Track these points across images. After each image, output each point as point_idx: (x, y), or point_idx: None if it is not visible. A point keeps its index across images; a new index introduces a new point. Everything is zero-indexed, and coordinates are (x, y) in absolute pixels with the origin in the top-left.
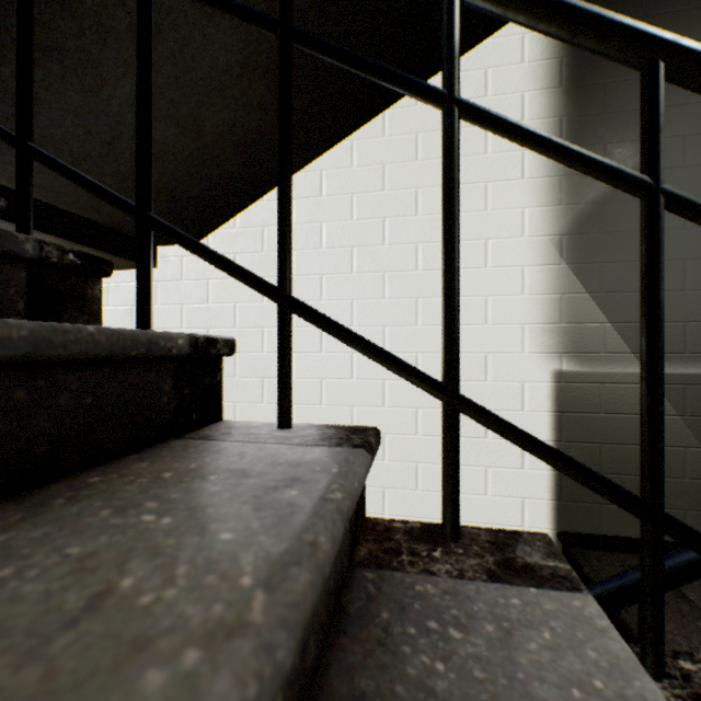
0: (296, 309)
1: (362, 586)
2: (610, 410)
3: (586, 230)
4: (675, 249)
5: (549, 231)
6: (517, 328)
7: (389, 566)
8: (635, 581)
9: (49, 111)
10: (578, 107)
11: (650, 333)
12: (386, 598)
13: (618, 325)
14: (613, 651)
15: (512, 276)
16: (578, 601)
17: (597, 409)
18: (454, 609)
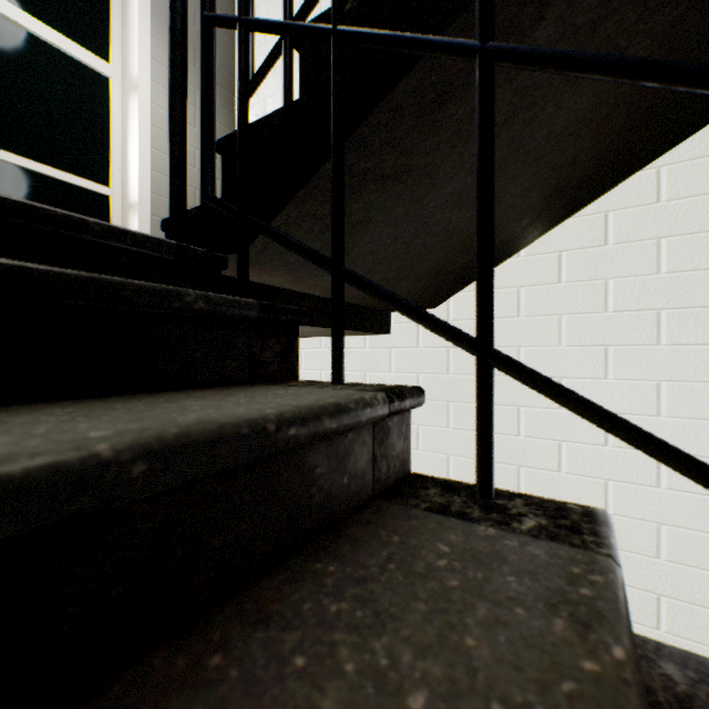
0: None
1: None
2: None
3: None
4: None
5: None
6: None
7: None
8: None
9: (373, 230)
10: None
11: None
12: None
13: None
14: None
15: None
16: None
17: None
18: None
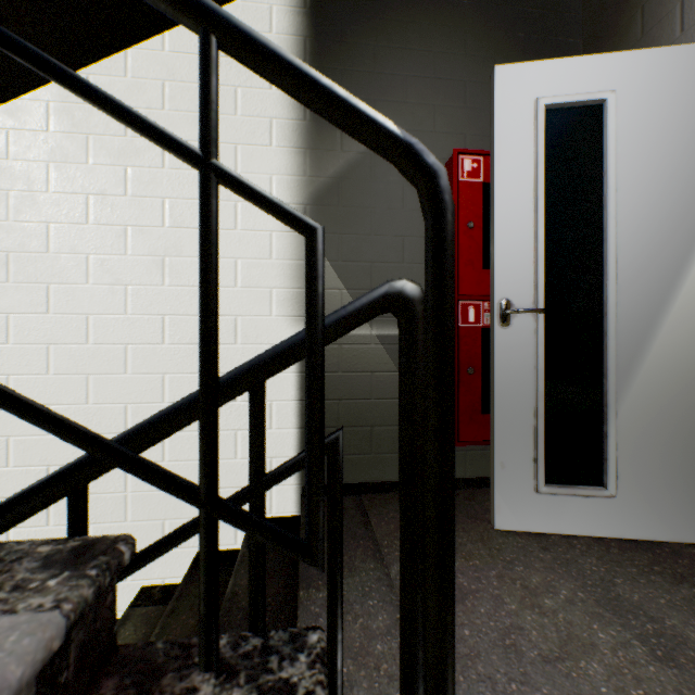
0: None
1: None
2: (347, 369)
3: (327, 203)
4: (397, 227)
5: (295, 200)
6: (266, 291)
7: None
8: (54, 475)
9: None
10: None
11: None
12: None
13: (353, 292)
14: None
15: (261, 240)
16: None
17: (336, 368)
18: None
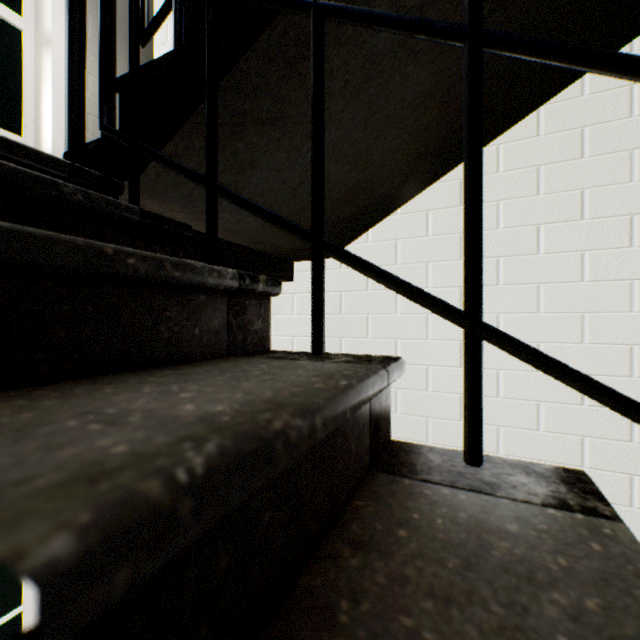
0: None
1: None
2: None
3: None
4: None
5: None
6: None
7: None
8: None
9: (260, 172)
10: None
11: None
12: None
13: None
14: None
15: None
16: None
17: None
18: None
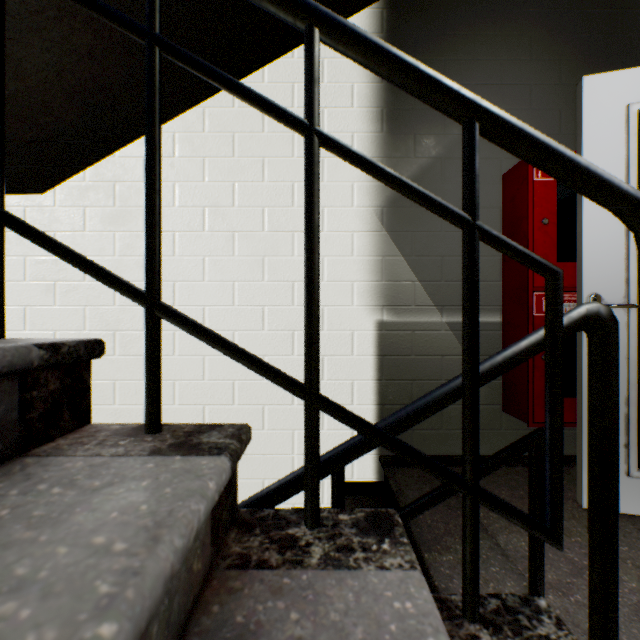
0: (3, 220)
1: (8, 468)
2: (419, 352)
3: (402, 204)
4: None
5: (373, 203)
6: (348, 284)
7: (60, 453)
8: (326, 459)
9: None
10: (396, 102)
11: (307, 247)
12: (21, 474)
13: (425, 283)
14: (191, 487)
15: (344, 240)
16: (208, 461)
17: (410, 352)
18: (81, 475)
